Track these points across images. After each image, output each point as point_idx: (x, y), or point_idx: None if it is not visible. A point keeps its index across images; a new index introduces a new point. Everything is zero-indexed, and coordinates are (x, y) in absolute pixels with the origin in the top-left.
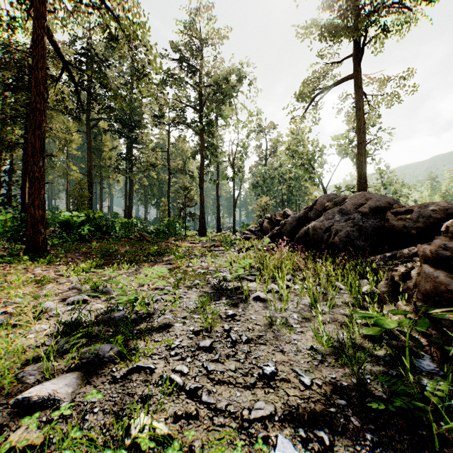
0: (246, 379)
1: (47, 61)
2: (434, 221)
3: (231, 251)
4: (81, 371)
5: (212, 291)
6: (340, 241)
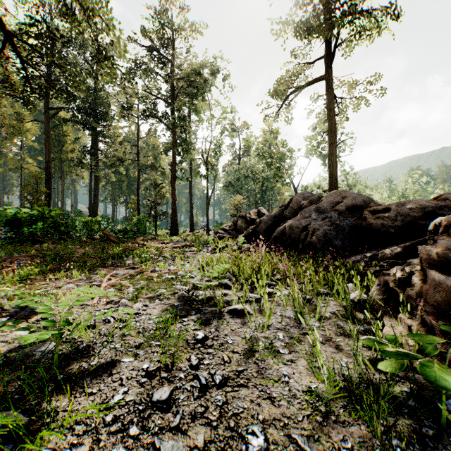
0: None
1: None
2: (413, 220)
3: (204, 252)
4: None
5: (180, 302)
6: (318, 240)
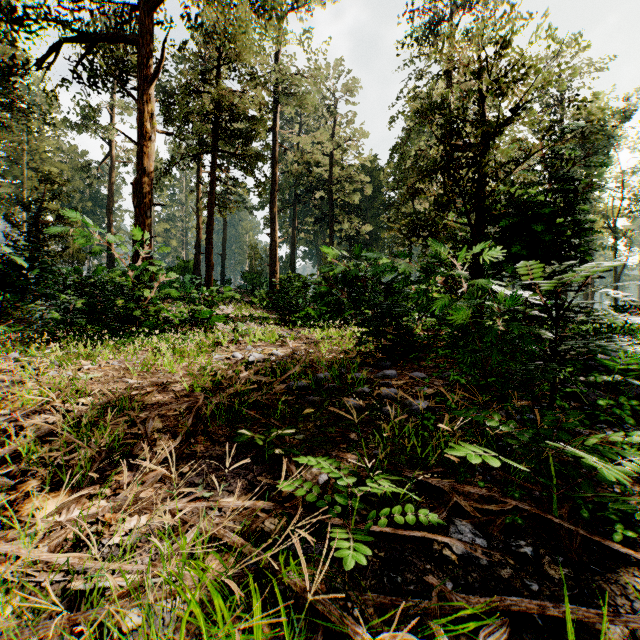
0: None
1: None
2: None
3: None
4: None
5: None
6: None
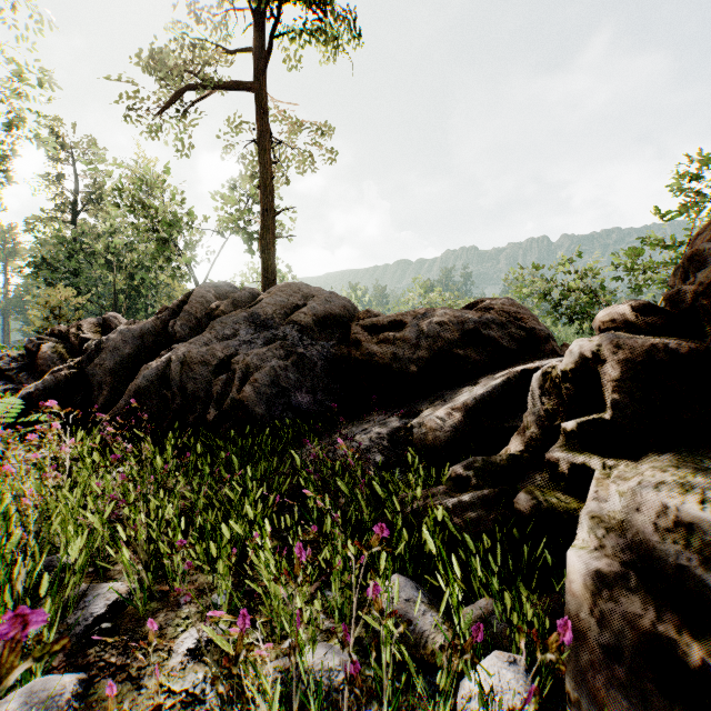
0: None
1: None
2: (446, 347)
3: None
4: None
5: None
6: (259, 395)
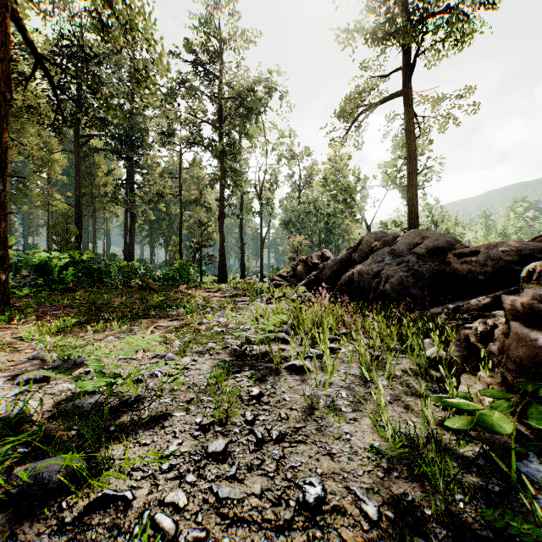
0: (278, 510)
1: (17, 54)
2: (506, 265)
3: (258, 302)
4: (5, 511)
5: (231, 358)
6: (392, 289)
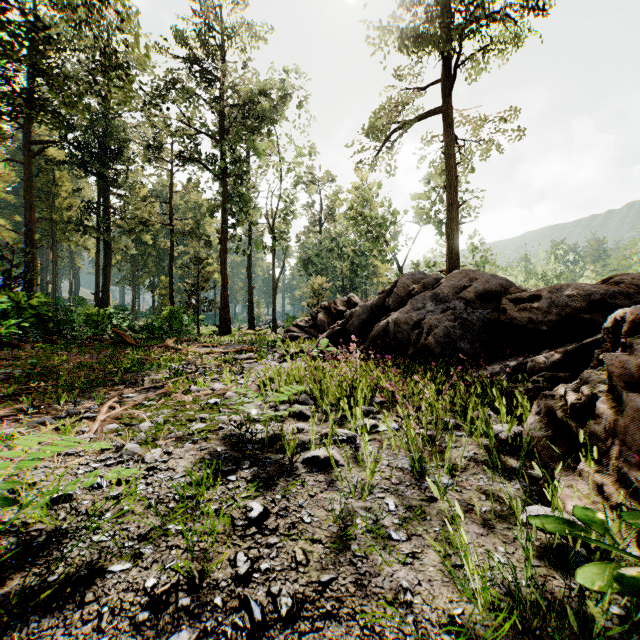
0: None
1: None
2: (573, 313)
3: (268, 360)
4: None
5: (225, 446)
6: (437, 342)
